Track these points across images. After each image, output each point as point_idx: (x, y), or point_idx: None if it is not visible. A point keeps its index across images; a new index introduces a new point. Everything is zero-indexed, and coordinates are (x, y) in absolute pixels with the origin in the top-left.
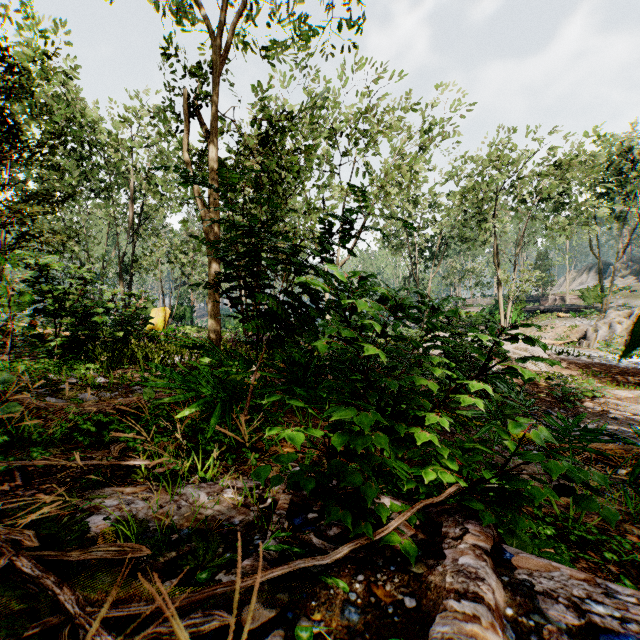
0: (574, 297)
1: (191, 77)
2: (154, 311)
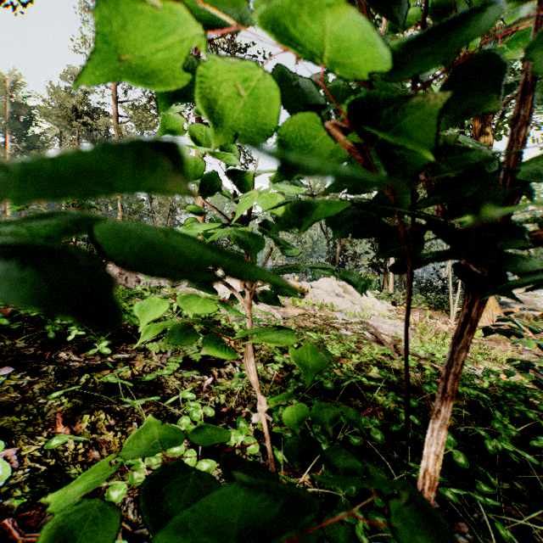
0: None
1: None
2: None
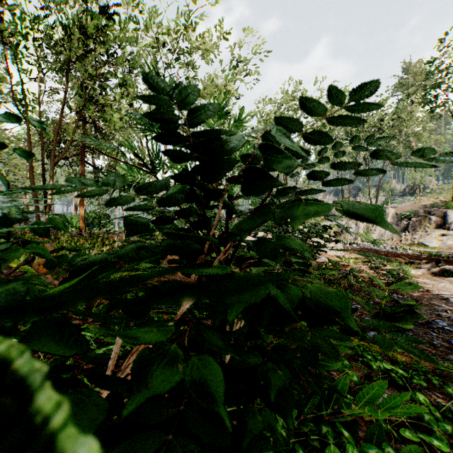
0: None
1: None
2: None
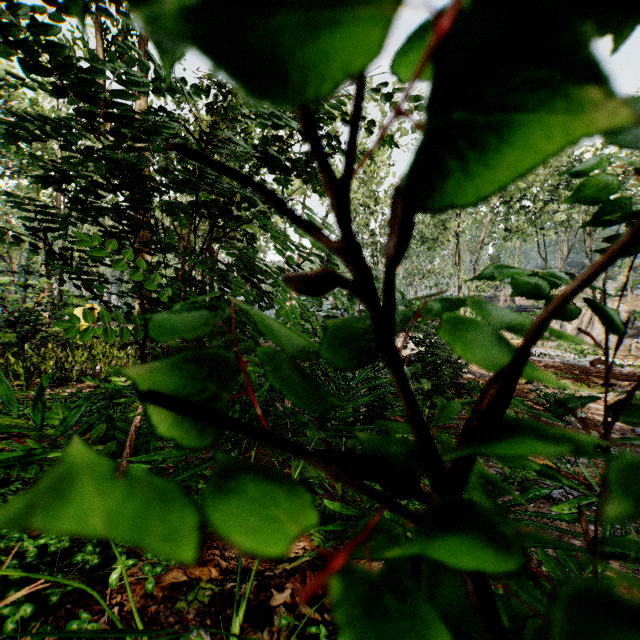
0: (523, 298)
1: (109, 4)
2: (78, 308)
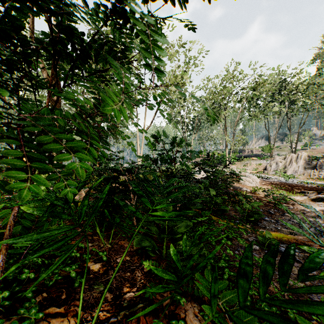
0: (257, 150)
1: None
2: None
